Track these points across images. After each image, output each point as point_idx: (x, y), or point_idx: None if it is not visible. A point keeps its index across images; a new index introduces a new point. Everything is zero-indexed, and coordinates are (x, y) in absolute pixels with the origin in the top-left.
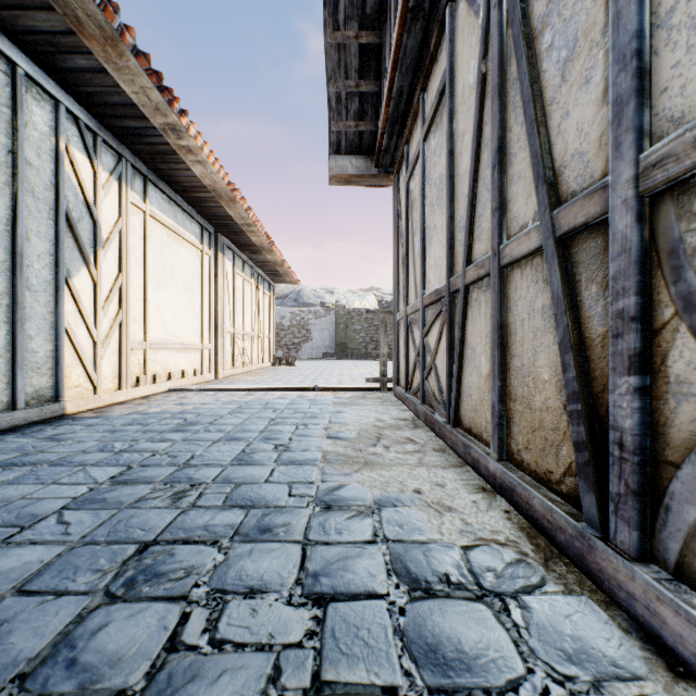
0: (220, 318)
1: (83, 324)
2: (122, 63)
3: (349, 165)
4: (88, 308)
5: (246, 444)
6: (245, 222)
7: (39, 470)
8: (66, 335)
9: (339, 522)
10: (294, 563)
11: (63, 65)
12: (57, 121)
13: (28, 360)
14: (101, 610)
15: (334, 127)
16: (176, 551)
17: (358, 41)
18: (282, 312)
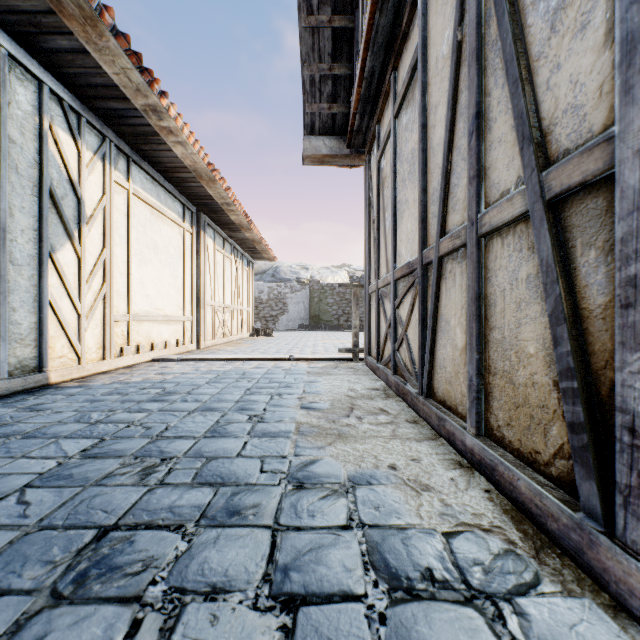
0: (201, 291)
1: (67, 297)
2: (102, 44)
3: (323, 146)
4: (72, 281)
5: (221, 414)
6: (224, 201)
7: (12, 442)
8: (50, 307)
9: (312, 503)
10: (262, 554)
11: (46, 46)
12: (40, 101)
13: (12, 332)
14: (42, 616)
15: (308, 109)
16: (137, 538)
17: (331, 26)
18: (260, 287)
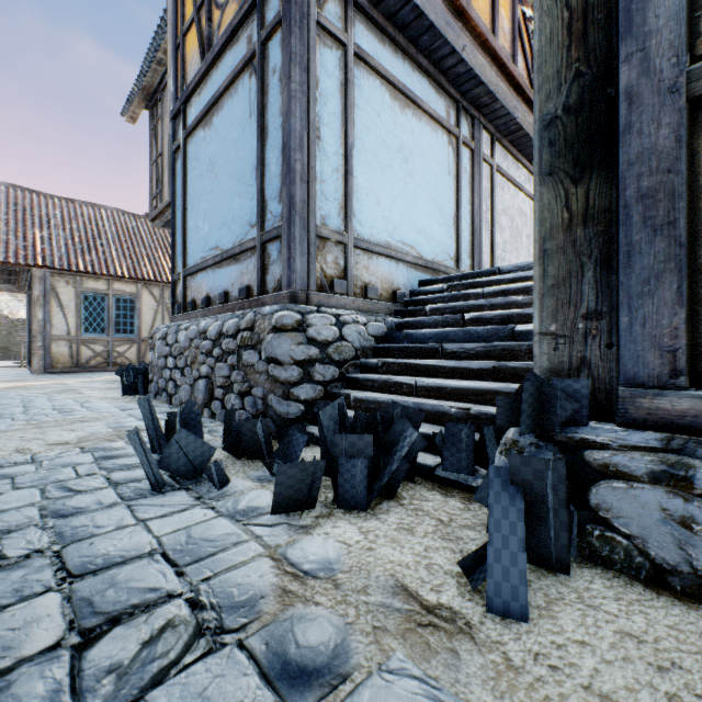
0: None
1: None
2: None
3: (5, 288)
4: None
5: None
6: None
7: None
8: None
9: None
10: None
11: None
12: None
13: None
14: None
15: None
16: None
17: None
18: None
